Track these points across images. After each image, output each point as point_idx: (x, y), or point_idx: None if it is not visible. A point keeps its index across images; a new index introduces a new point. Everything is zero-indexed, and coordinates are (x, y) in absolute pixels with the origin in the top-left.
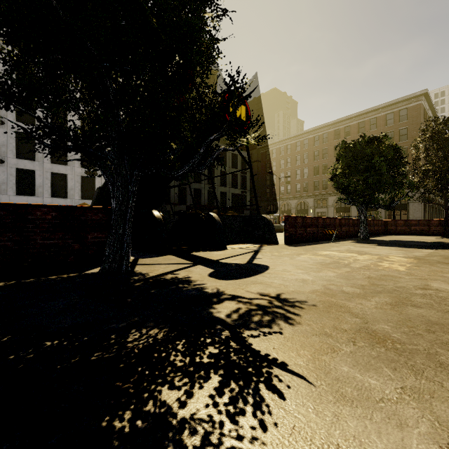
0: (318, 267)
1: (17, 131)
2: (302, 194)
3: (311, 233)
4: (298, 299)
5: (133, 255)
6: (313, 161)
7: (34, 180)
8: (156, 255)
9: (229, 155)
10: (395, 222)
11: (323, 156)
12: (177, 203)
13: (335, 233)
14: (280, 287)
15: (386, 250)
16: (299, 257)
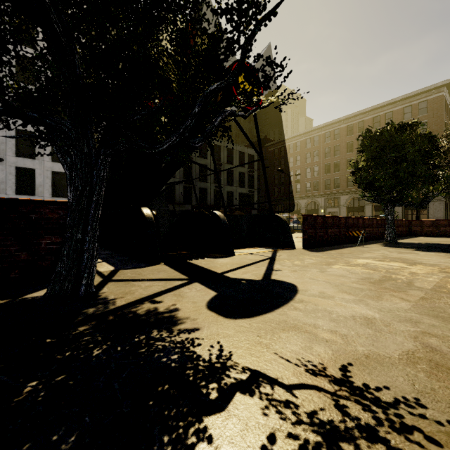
0: (371, 288)
1: (17, 128)
2: (312, 193)
3: (333, 235)
4: (398, 393)
5: (116, 263)
6: (324, 159)
7: (34, 179)
8: (144, 263)
9: (236, 153)
10: (421, 223)
11: (335, 153)
12: (182, 203)
13: (361, 236)
14: (338, 343)
15: (436, 257)
16: (332, 269)
